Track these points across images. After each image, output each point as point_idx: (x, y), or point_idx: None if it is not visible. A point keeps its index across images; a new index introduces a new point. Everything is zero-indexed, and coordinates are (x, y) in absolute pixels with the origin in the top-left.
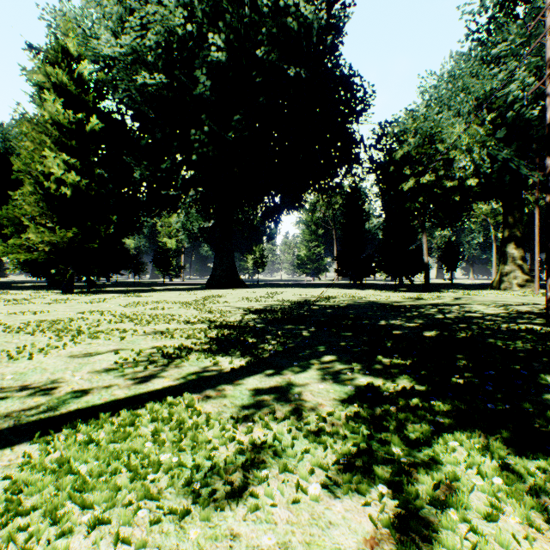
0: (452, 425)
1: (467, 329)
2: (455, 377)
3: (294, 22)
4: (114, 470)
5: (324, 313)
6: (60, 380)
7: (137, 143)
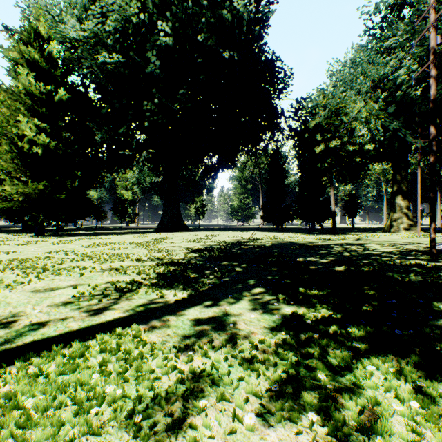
0: (368, 350)
1: (370, 264)
2: (364, 306)
3: (228, 14)
4: (59, 404)
5: (253, 251)
6: (21, 313)
7: (98, 111)
